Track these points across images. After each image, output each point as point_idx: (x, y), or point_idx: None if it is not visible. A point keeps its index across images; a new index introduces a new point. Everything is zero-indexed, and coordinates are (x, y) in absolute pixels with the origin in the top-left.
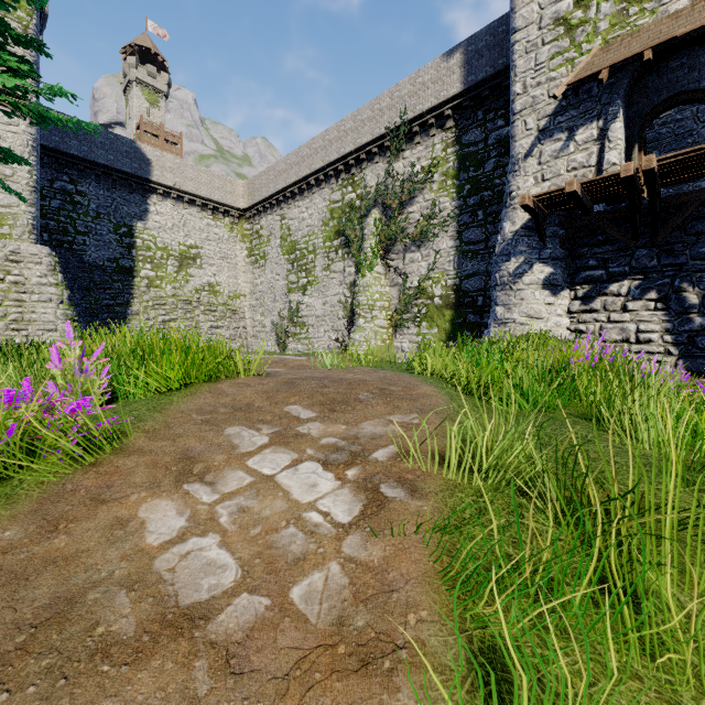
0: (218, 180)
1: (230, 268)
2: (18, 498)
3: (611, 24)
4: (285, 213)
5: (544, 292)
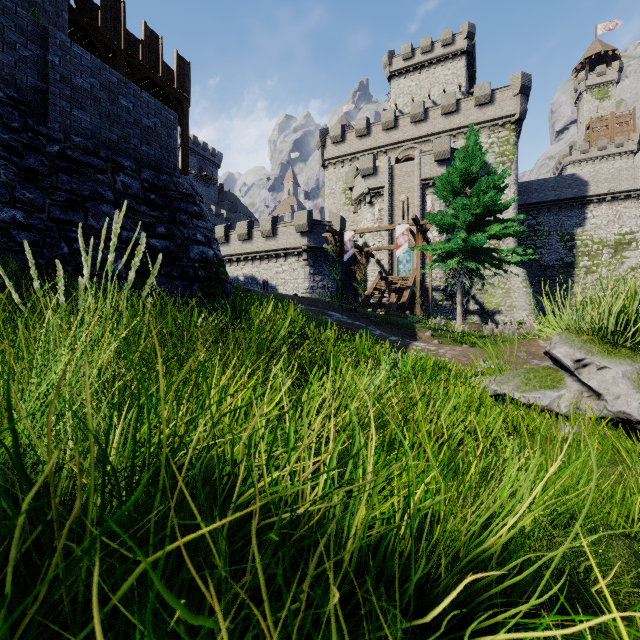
0: None
1: None
2: (525, 340)
3: None
4: None
5: None
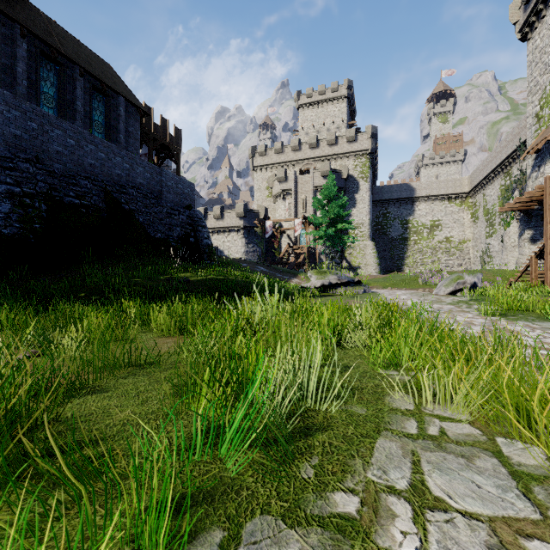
0: (450, 182)
1: (459, 226)
2: None
3: (548, 119)
4: (484, 192)
5: (528, 243)
